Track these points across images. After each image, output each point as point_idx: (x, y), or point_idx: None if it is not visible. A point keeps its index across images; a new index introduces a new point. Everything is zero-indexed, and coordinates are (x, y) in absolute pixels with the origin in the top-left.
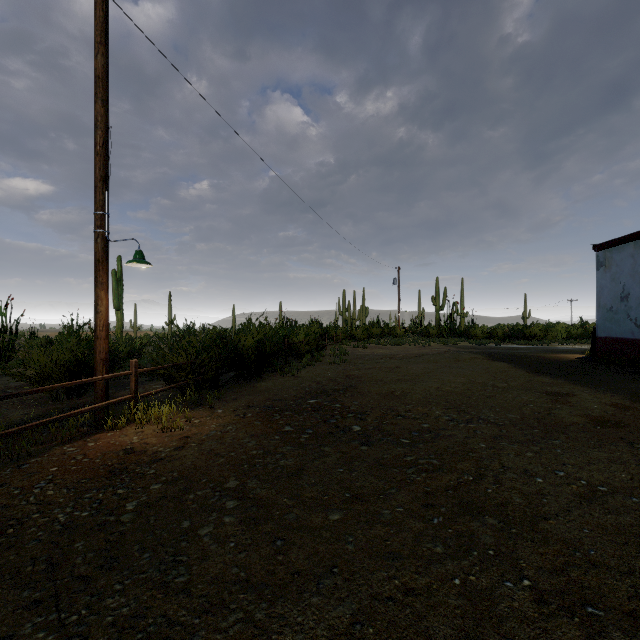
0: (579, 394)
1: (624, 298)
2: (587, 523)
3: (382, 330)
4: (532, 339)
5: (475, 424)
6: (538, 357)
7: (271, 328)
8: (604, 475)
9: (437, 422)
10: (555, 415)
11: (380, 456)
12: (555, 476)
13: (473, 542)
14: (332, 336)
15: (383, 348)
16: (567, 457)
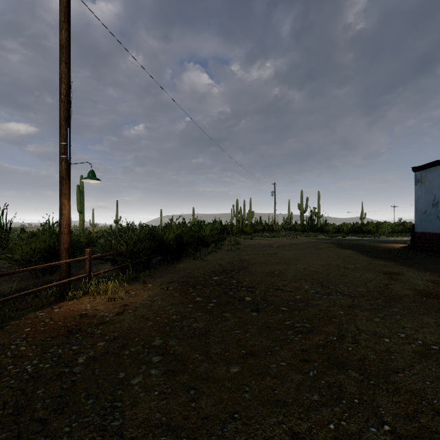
0: (406, 273)
1: (435, 205)
2: (427, 376)
3: (263, 227)
4: (368, 233)
5: (334, 296)
6: (374, 246)
7: (186, 226)
8: (435, 336)
9: (306, 294)
10: (391, 289)
11: (266, 320)
12: (398, 337)
13: (341, 392)
14: (229, 231)
15: (264, 239)
16: (405, 322)
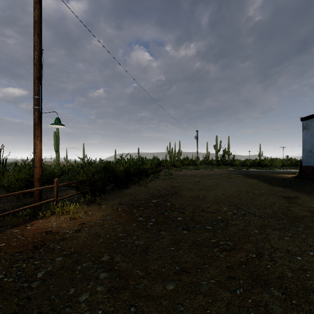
0: (301, 197)
1: None
2: None
3: (189, 162)
4: (265, 166)
5: (248, 216)
6: (271, 176)
7: (133, 161)
8: None
9: (226, 215)
10: (292, 211)
11: (195, 238)
12: (308, 255)
13: (268, 312)
14: (164, 165)
15: (190, 171)
16: (311, 241)
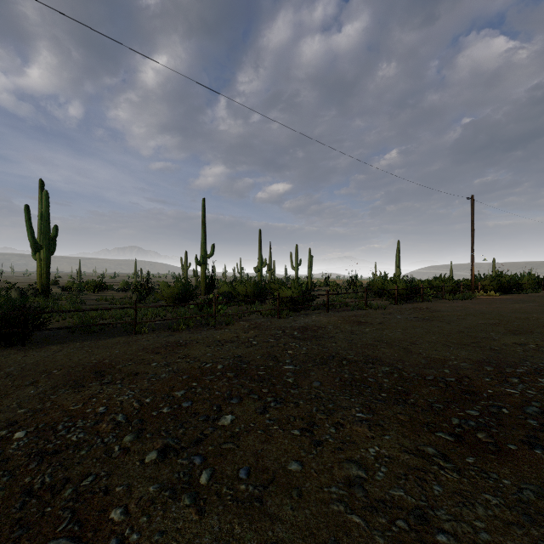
0: None
1: None
2: None
3: None
4: None
5: None
6: None
7: (512, 276)
8: None
9: None
10: None
11: None
12: None
13: None
14: None
15: None
16: None
